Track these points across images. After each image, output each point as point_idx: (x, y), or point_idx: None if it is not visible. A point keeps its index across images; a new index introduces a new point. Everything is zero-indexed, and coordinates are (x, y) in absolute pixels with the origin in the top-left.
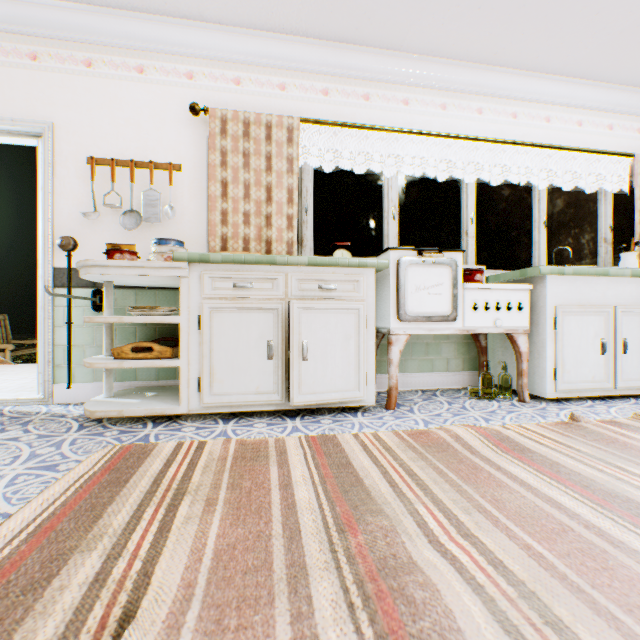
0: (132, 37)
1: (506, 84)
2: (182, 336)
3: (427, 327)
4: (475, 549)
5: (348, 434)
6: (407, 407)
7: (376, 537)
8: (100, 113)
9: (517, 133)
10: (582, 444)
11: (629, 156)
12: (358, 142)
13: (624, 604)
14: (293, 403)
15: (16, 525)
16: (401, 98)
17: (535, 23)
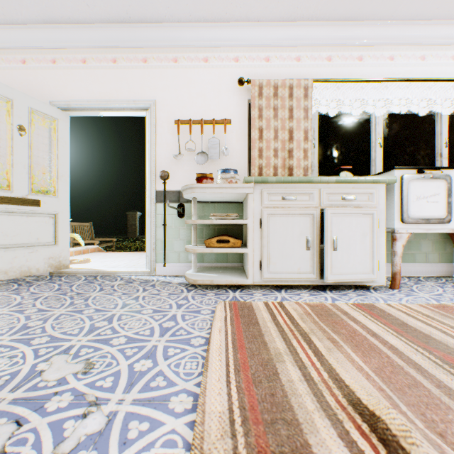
0: (201, 39)
1: None
2: (249, 233)
3: (425, 227)
4: None
5: (382, 304)
6: (406, 288)
7: None
8: (182, 91)
9: None
10: None
11: None
12: (353, 92)
13: None
14: (327, 280)
15: (219, 342)
16: (387, 55)
17: None
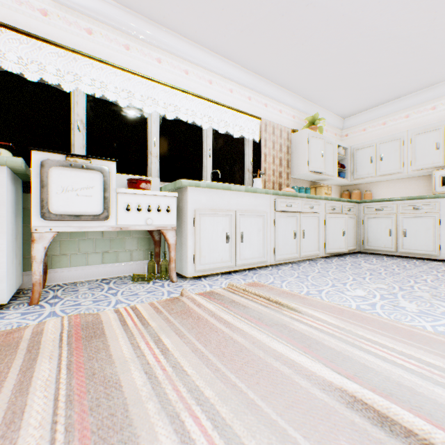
0: None
1: (179, 46)
2: None
3: (78, 225)
4: None
5: None
6: (58, 299)
7: None
8: None
9: (189, 85)
10: (160, 319)
11: (259, 119)
12: (34, 51)
13: None
14: None
15: None
16: (85, 26)
17: (184, 0)
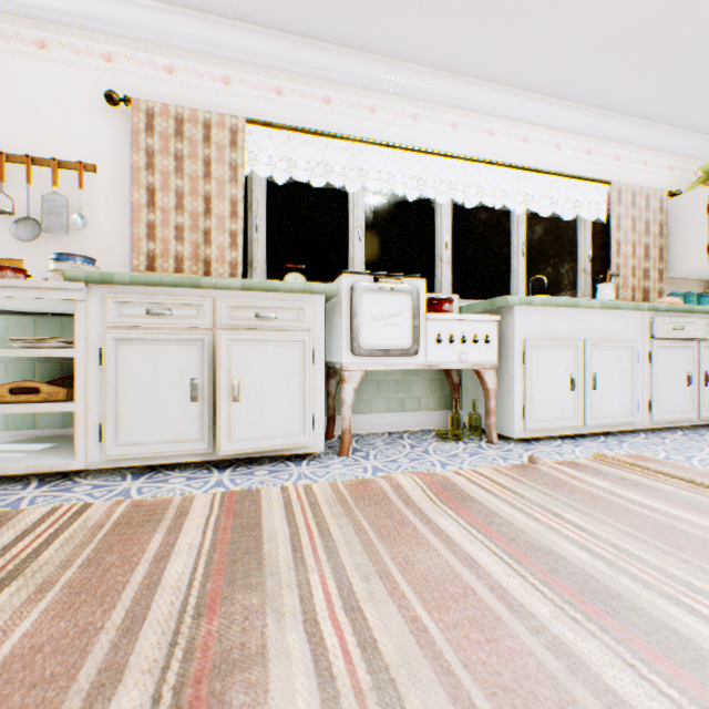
0: (29, 3)
1: (481, 98)
2: (78, 374)
3: (385, 362)
4: (352, 627)
5: (276, 488)
6: (364, 452)
7: (234, 621)
8: None
9: (494, 152)
10: (530, 489)
11: (606, 183)
12: (318, 151)
13: (490, 686)
14: (220, 452)
15: None
16: (367, 105)
17: (505, 33)
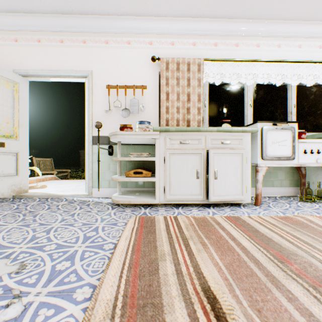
0: (125, 28)
1: (315, 30)
2: (156, 167)
3: (277, 163)
4: None
5: (245, 216)
6: (265, 204)
7: (305, 266)
8: (111, 64)
9: (321, 56)
10: None
11: None
12: (232, 68)
13: None
14: (210, 200)
15: (123, 247)
16: (255, 44)
17: None
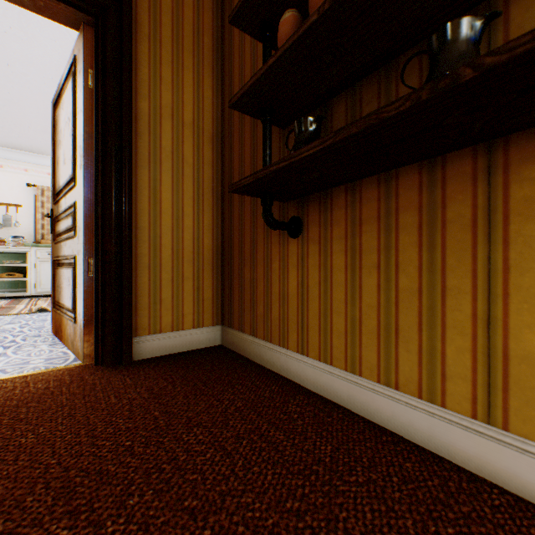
0: None
1: None
2: (29, 270)
3: None
4: None
5: None
6: None
7: None
8: None
9: None
10: None
11: None
12: None
13: None
14: None
15: (1, 304)
16: None
17: None
